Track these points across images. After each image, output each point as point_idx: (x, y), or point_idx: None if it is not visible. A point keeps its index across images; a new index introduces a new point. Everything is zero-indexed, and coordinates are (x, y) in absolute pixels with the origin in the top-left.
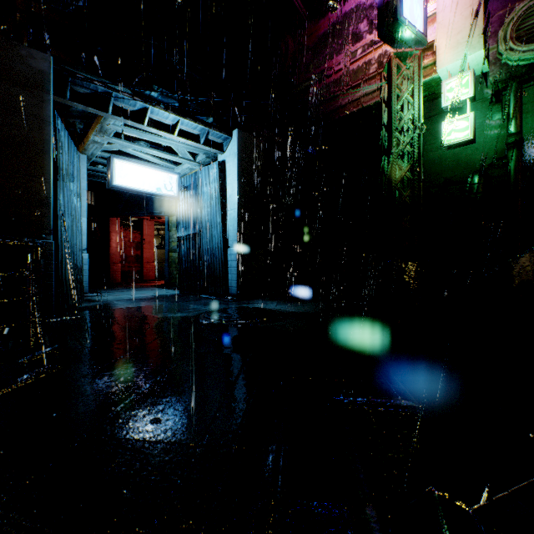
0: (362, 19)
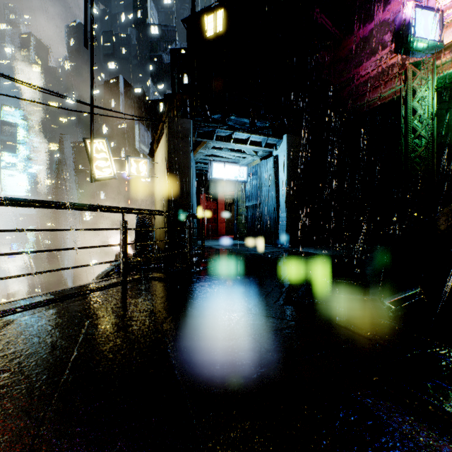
0: (386, 32)
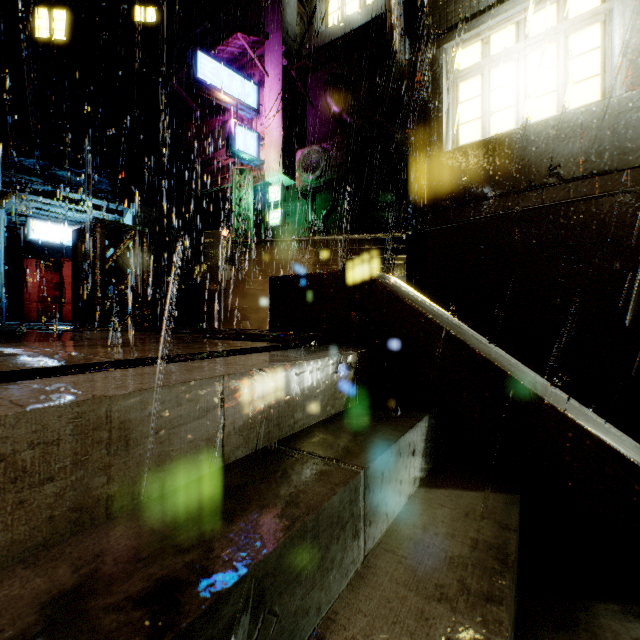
0: None
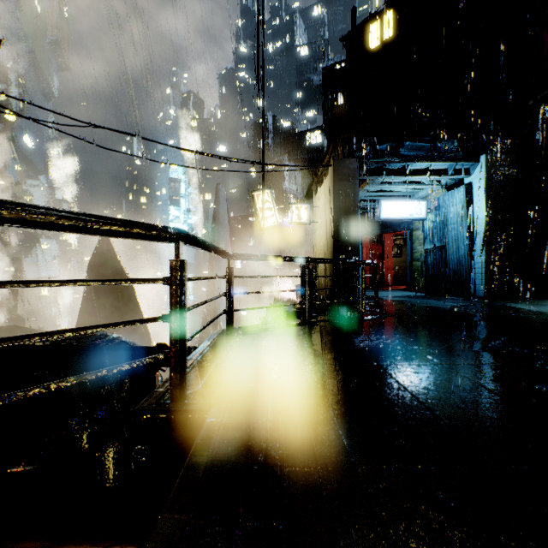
0: None
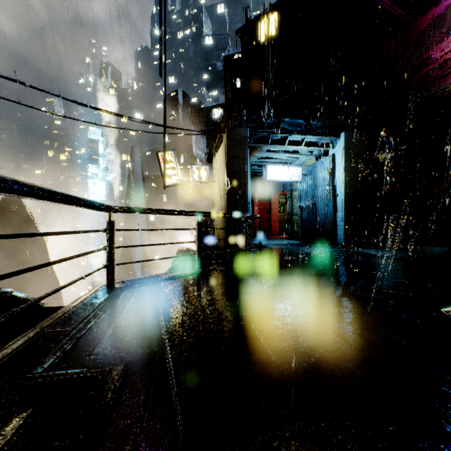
0: None
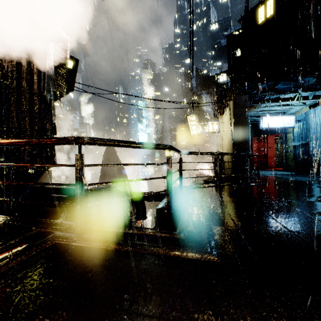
0: None
